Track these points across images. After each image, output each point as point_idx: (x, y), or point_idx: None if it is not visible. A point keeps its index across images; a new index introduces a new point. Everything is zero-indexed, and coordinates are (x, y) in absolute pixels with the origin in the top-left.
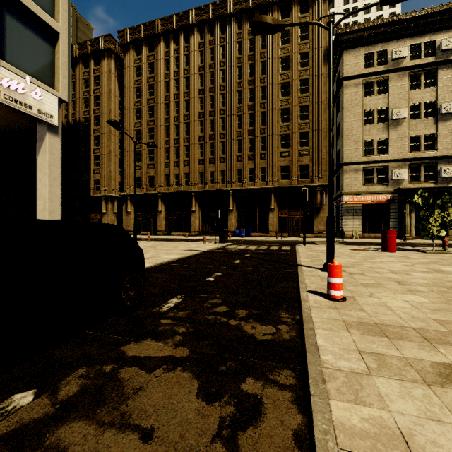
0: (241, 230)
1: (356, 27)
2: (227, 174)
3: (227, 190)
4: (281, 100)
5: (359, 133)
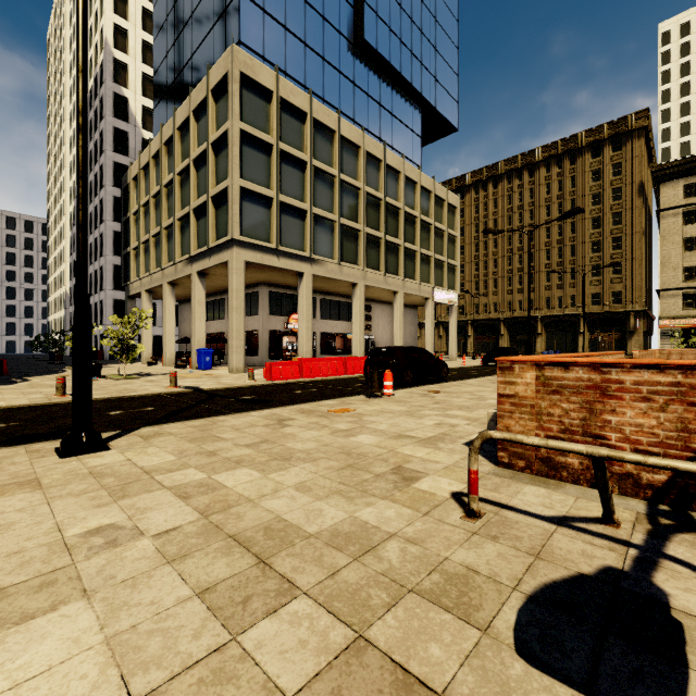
0: (549, 352)
1: (672, 164)
2: (535, 302)
3: (535, 316)
4: (591, 233)
5: (677, 261)
